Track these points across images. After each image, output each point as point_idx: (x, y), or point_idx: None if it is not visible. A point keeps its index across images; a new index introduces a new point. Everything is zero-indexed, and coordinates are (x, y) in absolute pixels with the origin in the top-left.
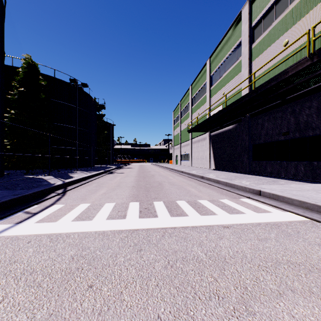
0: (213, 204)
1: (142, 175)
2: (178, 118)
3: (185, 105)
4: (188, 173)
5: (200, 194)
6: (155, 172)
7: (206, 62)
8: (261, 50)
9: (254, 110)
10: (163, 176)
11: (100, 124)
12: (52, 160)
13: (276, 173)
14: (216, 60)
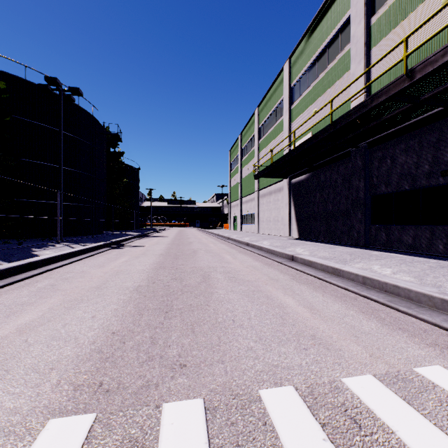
0: (441, 430)
1: (174, 252)
2: (237, 160)
3: (248, 139)
4: (259, 248)
5: (323, 327)
6: (200, 245)
7: (283, 66)
8: (391, 25)
9: (378, 132)
10: (213, 253)
11: (115, 166)
12: (6, 224)
13: (426, 247)
14: (302, 59)
